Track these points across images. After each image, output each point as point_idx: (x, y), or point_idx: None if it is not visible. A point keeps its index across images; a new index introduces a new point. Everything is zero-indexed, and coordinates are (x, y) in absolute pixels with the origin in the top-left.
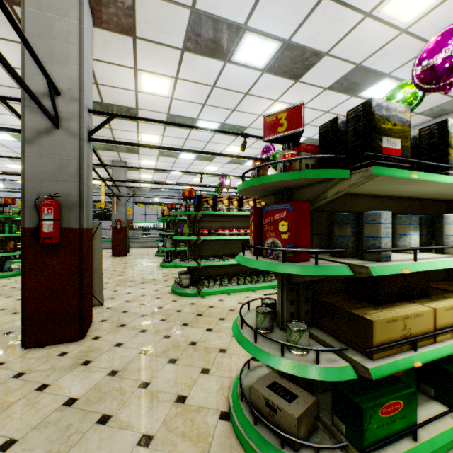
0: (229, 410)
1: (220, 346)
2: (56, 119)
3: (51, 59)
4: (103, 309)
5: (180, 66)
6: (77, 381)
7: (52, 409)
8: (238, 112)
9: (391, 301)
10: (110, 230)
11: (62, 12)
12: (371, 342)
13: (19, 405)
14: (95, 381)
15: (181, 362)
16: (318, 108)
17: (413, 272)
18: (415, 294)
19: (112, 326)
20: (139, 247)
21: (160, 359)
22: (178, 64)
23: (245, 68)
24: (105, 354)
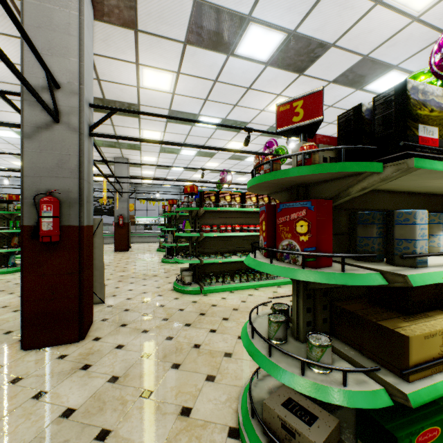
0: (238, 426)
1: (225, 349)
2: (56, 113)
3: (50, 52)
4: (105, 307)
5: (182, 60)
6: (76, 388)
7: (48, 421)
8: (240, 107)
9: (422, 311)
10: (112, 225)
11: (62, 3)
12: (407, 362)
13: (14, 416)
14: (95, 388)
15: (185, 367)
16: None
17: None
18: None
19: (113, 326)
20: (140, 242)
21: (162, 363)
22: (180, 58)
23: (248, 61)
24: (106, 357)
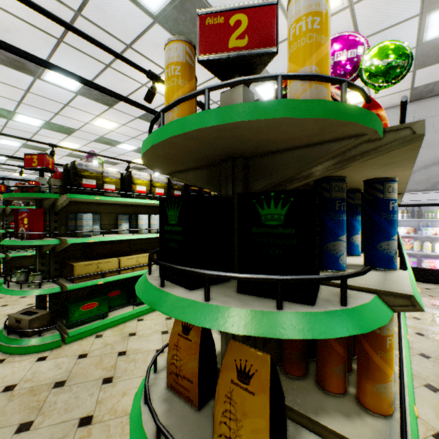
0: None
1: (10, 312)
2: None
3: None
4: None
5: None
6: None
7: None
8: (62, 116)
9: (103, 258)
10: None
11: None
12: (74, 275)
13: None
14: None
15: None
16: (138, 129)
17: (119, 243)
18: (121, 254)
19: None
20: None
21: None
22: None
23: (58, 87)
24: None
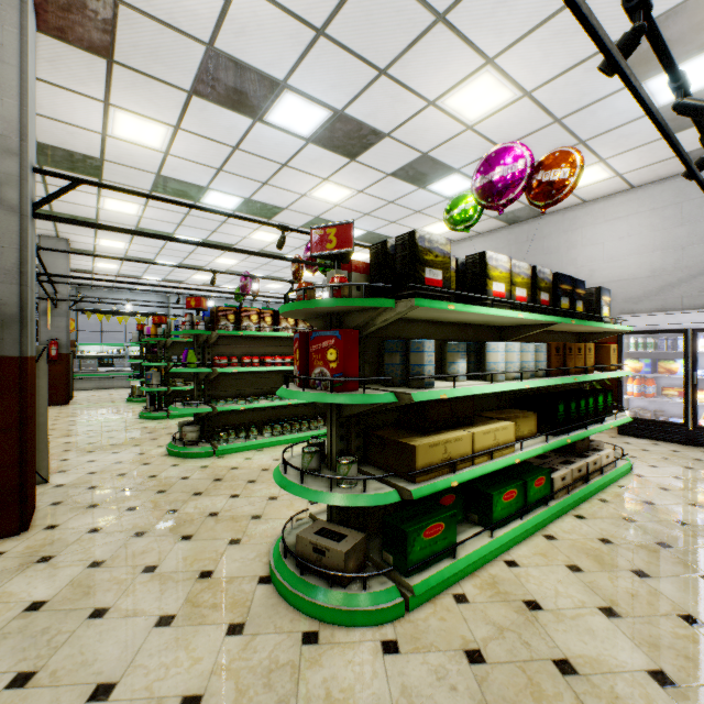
0: (270, 574)
1: (252, 512)
2: None
3: None
4: (51, 488)
5: (184, 113)
6: (38, 582)
7: (7, 619)
8: (271, 186)
9: (438, 430)
10: None
11: None
12: (415, 467)
13: None
14: (70, 577)
15: (199, 537)
16: (381, 196)
17: (458, 399)
18: (461, 422)
19: (75, 509)
20: (91, 388)
21: (167, 538)
22: (181, 109)
23: (283, 132)
24: (76, 544)
